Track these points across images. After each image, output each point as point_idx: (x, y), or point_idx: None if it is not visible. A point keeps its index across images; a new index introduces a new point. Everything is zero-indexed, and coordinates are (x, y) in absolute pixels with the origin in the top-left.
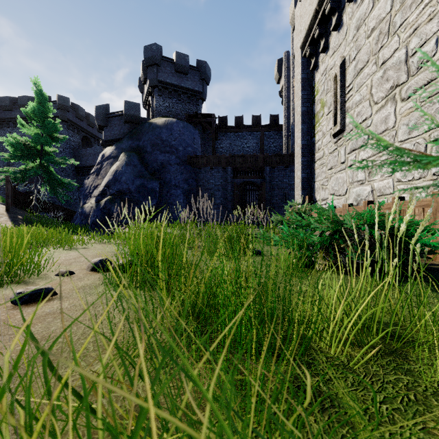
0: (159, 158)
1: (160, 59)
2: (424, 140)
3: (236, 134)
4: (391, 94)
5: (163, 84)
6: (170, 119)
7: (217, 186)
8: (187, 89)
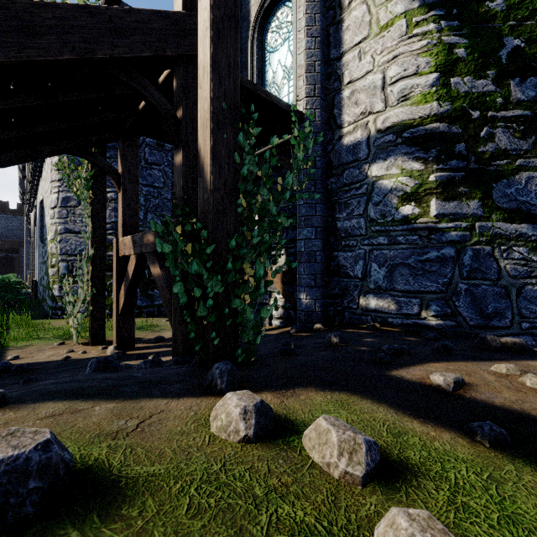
0: None
1: None
2: None
3: (1, 216)
4: None
5: None
6: None
7: None
8: None
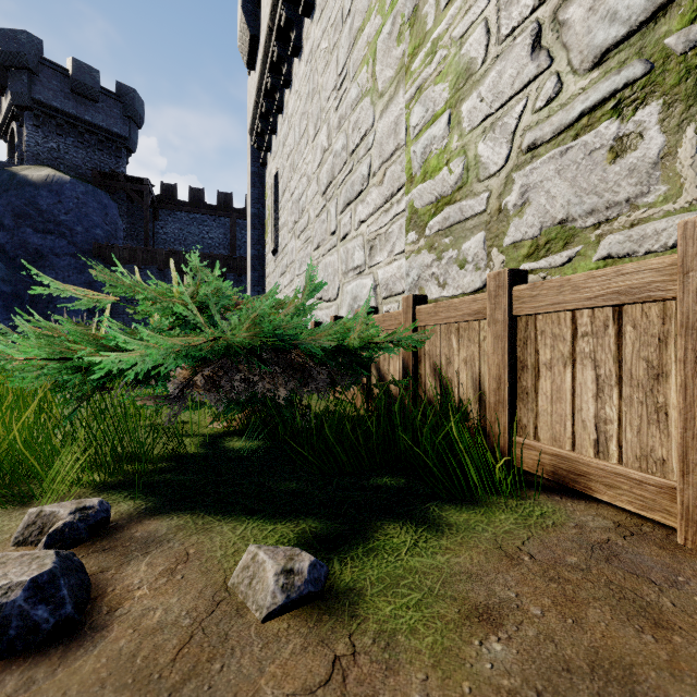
0: (32, 240)
1: (38, 62)
2: (303, 279)
3: (191, 216)
4: (294, 228)
5: (45, 107)
6: (58, 174)
7: None
8: (97, 127)
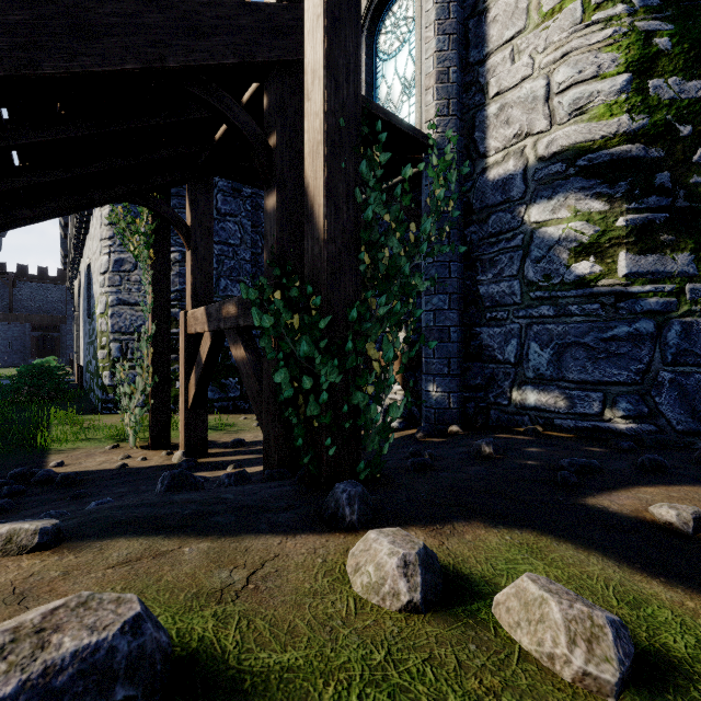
0: None
1: None
2: None
3: (39, 285)
4: None
5: None
6: None
7: (15, 337)
8: None
